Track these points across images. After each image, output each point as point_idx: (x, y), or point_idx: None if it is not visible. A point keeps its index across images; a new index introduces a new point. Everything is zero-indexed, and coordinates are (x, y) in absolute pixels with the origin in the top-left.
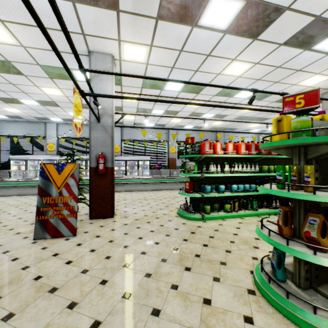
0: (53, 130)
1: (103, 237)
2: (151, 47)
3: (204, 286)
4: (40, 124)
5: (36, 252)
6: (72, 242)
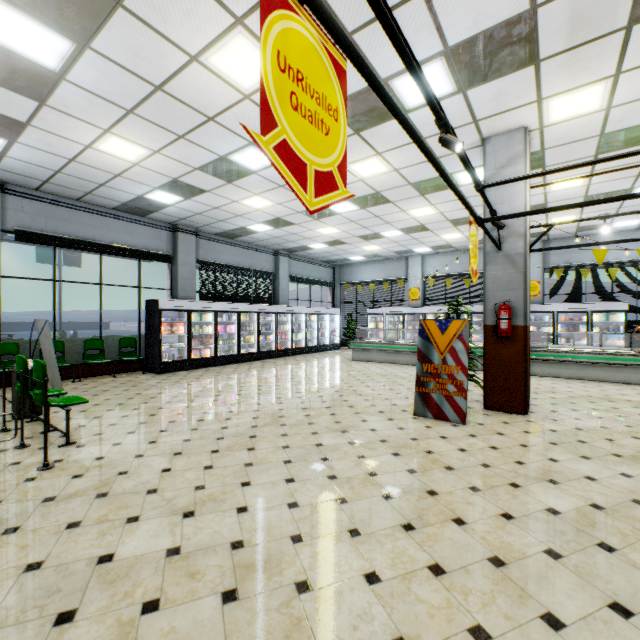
0: (416, 268)
1: (509, 437)
2: (616, 77)
3: None
4: (399, 260)
5: (419, 428)
6: (461, 430)
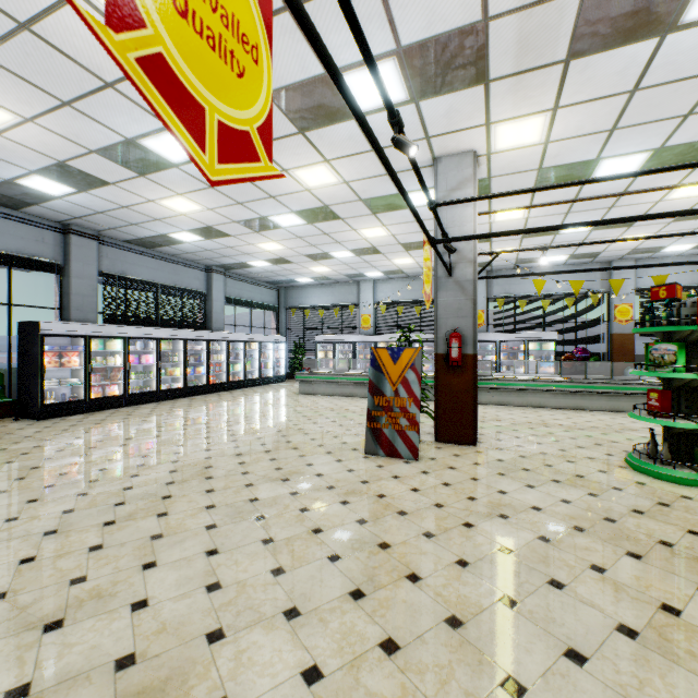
0: (368, 293)
1: (461, 471)
2: (554, 111)
3: (669, 589)
4: (350, 284)
5: (371, 468)
6: (414, 467)
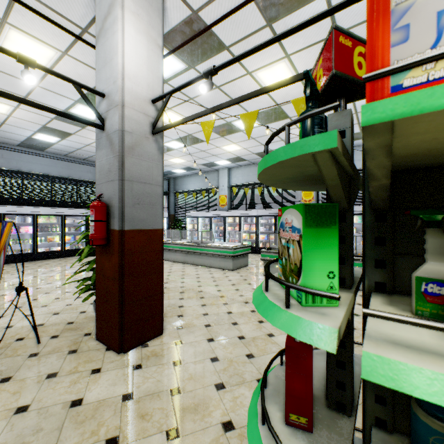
0: (224, 178)
1: None
2: None
3: None
4: (214, 173)
5: None
6: None
